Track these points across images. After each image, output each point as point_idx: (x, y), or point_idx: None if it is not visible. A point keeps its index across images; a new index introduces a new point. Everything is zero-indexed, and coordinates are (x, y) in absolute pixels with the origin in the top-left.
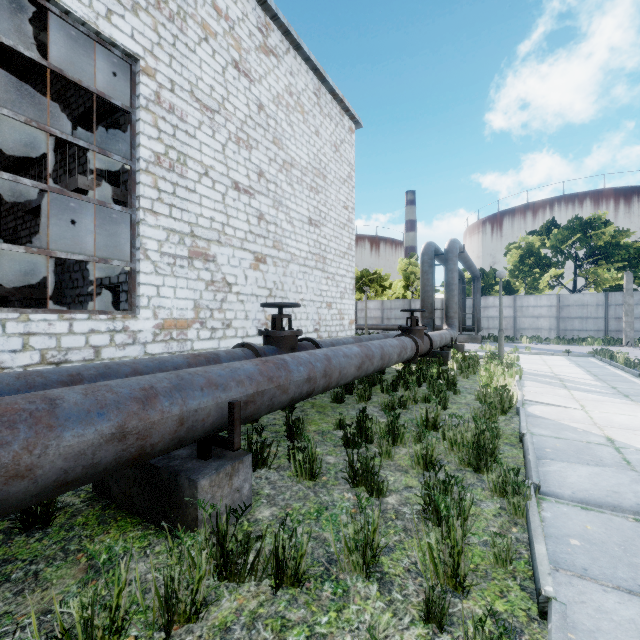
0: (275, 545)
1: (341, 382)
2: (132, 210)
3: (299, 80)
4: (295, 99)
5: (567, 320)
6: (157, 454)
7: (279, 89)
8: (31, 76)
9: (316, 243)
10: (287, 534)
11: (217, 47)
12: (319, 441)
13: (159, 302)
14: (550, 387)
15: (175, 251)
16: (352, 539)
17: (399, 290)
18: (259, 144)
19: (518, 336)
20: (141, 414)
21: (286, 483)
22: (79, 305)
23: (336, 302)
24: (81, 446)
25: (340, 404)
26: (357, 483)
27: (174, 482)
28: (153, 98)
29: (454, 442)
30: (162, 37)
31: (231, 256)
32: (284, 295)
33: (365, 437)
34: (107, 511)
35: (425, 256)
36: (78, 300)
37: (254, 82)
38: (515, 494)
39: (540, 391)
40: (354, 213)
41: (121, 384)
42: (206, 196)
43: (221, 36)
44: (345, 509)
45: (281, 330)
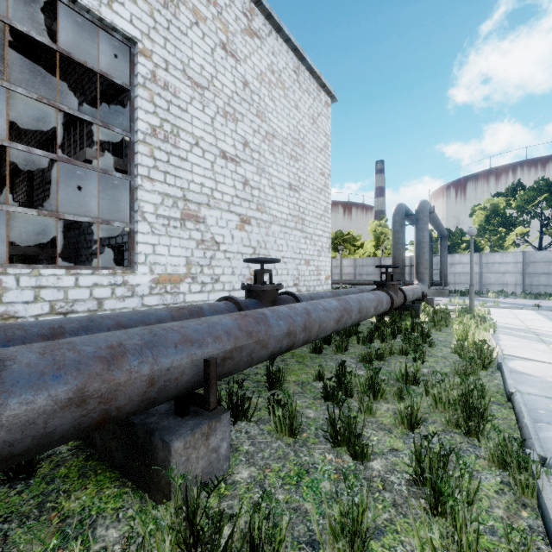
0: (249, 531)
1: (320, 335)
2: (131, 177)
3: (280, 59)
4: (276, 76)
5: (533, 276)
6: (125, 416)
7: (262, 67)
8: (55, 70)
9: (295, 206)
10: (265, 502)
11: (206, 30)
12: (299, 392)
13: (155, 259)
14: (527, 341)
15: (169, 213)
16: (338, 522)
17: (370, 249)
18: (244, 117)
19: (484, 291)
20: (105, 375)
21: (266, 439)
22: (92, 262)
23: (314, 259)
24: (30, 414)
25: (318, 354)
26: (339, 443)
27: (149, 441)
28: (149, 77)
29: (438, 400)
30: (157, 22)
31: (219, 218)
32: (267, 253)
33: (345, 391)
34: (89, 462)
35: (396, 216)
36: (91, 258)
37: (240, 61)
38: (521, 470)
39: (517, 345)
40: (330, 179)
41: (86, 341)
42: (197, 164)
43: (210, 20)
44: (327, 474)
45: (262, 284)
